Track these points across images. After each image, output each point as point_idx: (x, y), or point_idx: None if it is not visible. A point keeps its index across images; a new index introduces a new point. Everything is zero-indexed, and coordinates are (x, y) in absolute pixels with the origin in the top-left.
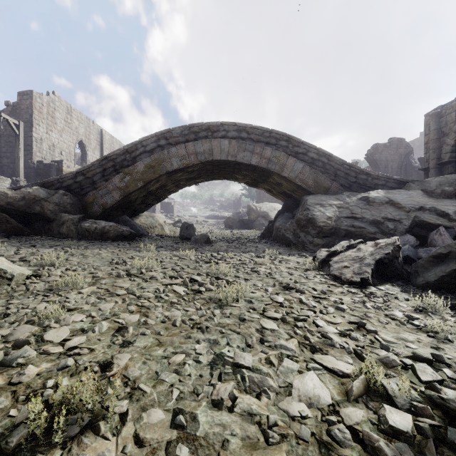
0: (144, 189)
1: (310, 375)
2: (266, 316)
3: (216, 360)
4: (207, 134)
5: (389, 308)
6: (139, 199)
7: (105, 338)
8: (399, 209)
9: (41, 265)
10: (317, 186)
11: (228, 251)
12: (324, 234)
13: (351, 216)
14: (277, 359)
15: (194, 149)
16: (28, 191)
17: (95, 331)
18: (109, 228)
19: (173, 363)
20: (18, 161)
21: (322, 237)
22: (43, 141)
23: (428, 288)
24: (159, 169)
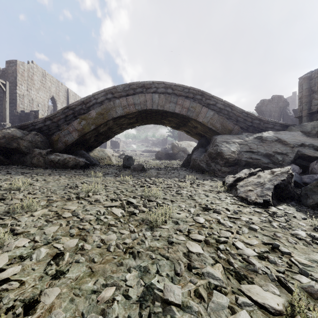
0: (96, 130)
1: (243, 315)
2: (191, 238)
3: (145, 295)
4: (142, 90)
5: (292, 227)
6: (92, 138)
7: (40, 266)
8: (285, 145)
9: (10, 189)
10: (223, 128)
11: (158, 177)
12: (229, 164)
13: (249, 150)
14: (206, 291)
15: (132, 101)
16: (7, 131)
17: (32, 259)
18: (69, 159)
19: (101, 300)
20: (5, 110)
21: (228, 166)
22: (24, 96)
23: (317, 208)
24: (107, 115)
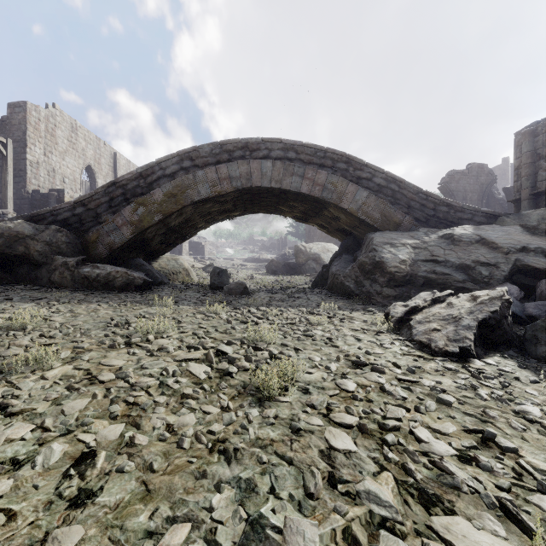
0: (164, 224)
1: None
2: (334, 421)
3: (249, 539)
4: (244, 153)
5: (514, 397)
6: (157, 237)
7: (48, 481)
8: (494, 249)
9: (8, 328)
10: (385, 220)
11: (271, 305)
12: (396, 282)
13: (431, 259)
14: (365, 530)
15: (227, 172)
16: (7, 226)
17: (36, 465)
18: (115, 274)
19: None
20: (6, 189)
21: (393, 286)
22: (40, 165)
23: None
24: (182, 198)
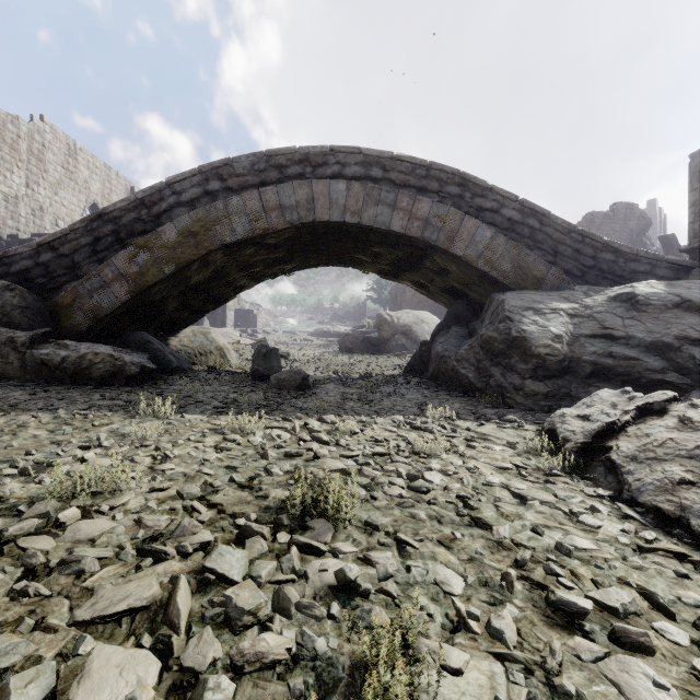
0: (180, 279)
1: None
2: None
3: None
4: (304, 170)
5: None
6: (172, 299)
7: None
8: None
9: None
10: (520, 274)
11: (345, 411)
12: (548, 371)
13: (602, 333)
14: None
15: (277, 199)
16: None
17: None
18: (93, 358)
19: None
20: None
21: (543, 378)
22: (19, 200)
23: None
24: (206, 238)
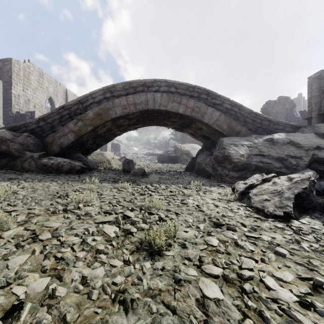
0: (94, 132)
1: None
2: (205, 272)
3: None
4: (144, 88)
5: None
6: (90, 140)
7: None
8: (299, 148)
9: None
10: (230, 130)
11: (160, 183)
12: (238, 168)
13: (259, 153)
14: None
15: (133, 100)
16: None
17: None
18: (63, 163)
19: None
20: None
21: (236, 171)
22: (20, 97)
23: None
24: (105, 116)
